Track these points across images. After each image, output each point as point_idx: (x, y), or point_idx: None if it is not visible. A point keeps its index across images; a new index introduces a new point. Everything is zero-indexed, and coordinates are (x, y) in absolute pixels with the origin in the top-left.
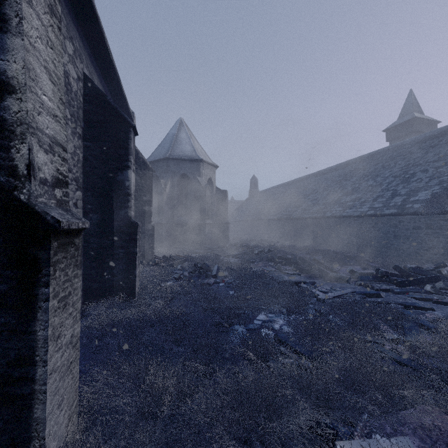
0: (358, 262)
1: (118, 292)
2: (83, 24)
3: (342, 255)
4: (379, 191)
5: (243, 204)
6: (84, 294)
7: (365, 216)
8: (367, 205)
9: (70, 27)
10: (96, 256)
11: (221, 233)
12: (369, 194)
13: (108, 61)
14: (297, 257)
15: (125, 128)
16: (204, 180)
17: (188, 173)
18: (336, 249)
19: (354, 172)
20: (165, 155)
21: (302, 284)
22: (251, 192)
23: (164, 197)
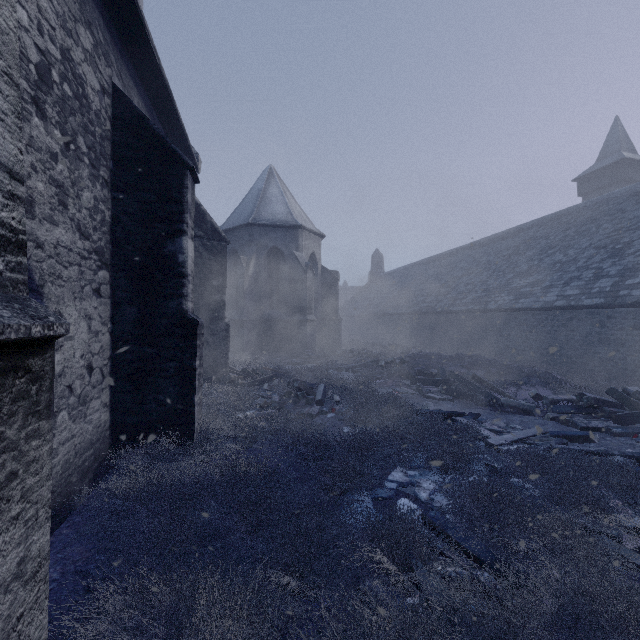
0: (545, 380)
1: (167, 430)
2: (111, 5)
3: (518, 369)
4: (573, 270)
5: (362, 291)
6: (113, 433)
7: (552, 309)
8: (555, 292)
9: (86, 6)
10: (133, 373)
11: (329, 334)
12: (557, 275)
13: (153, 69)
14: (446, 372)
15: (178, 170)
16: (304, 256)
17: (281, 246)
18: (504, 359)
19: (531, 242)
20: (247, 219)
21: (459, 417)
22: (373, 274)
23: (246, 282)
